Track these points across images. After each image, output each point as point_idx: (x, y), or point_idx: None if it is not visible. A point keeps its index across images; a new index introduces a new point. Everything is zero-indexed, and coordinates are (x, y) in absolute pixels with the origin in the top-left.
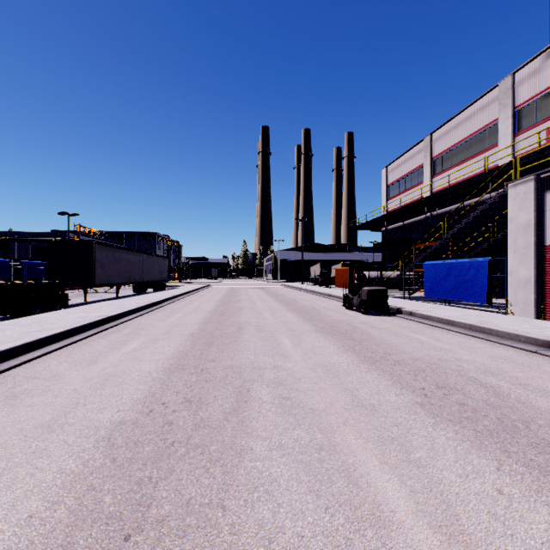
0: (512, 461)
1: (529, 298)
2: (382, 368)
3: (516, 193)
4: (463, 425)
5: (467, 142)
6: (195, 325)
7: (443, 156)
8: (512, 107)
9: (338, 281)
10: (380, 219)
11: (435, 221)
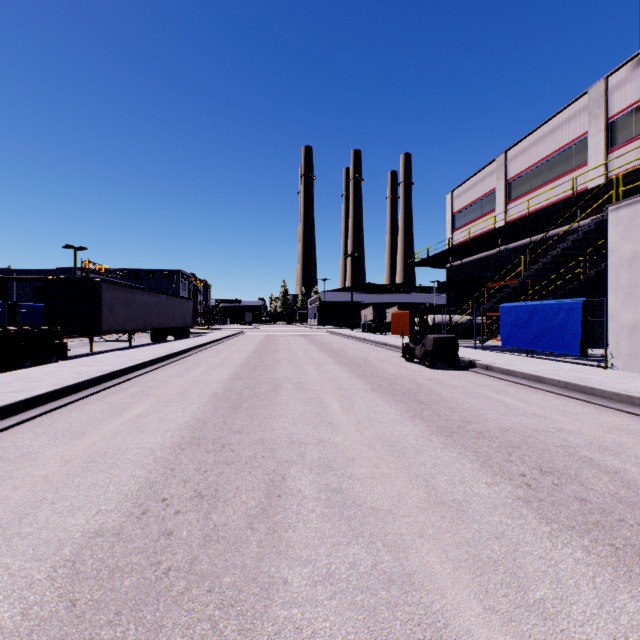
0: None
1: (636, 349)
2: (463, 443)
3: (618, 219)
4: (594, 537)
5: (550, 161)
6: (220, 382)
7: (519, 178)
8: (605, 118)
9: (394, 327)
10: (444, 254)
11: (510, 255)
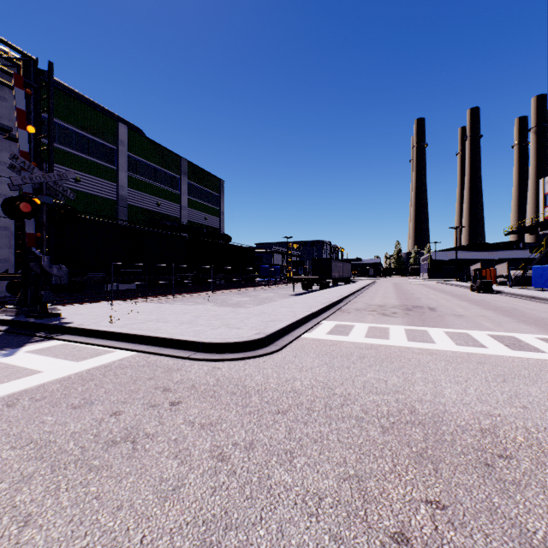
0: (466, 302)
1: None
2: (459, 298)
3: None
4: (464, 301)
5: None
6: (393, 292)
7: None
8: None
9: None
10: (529, 228)
11: None
